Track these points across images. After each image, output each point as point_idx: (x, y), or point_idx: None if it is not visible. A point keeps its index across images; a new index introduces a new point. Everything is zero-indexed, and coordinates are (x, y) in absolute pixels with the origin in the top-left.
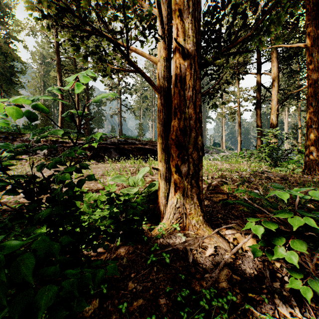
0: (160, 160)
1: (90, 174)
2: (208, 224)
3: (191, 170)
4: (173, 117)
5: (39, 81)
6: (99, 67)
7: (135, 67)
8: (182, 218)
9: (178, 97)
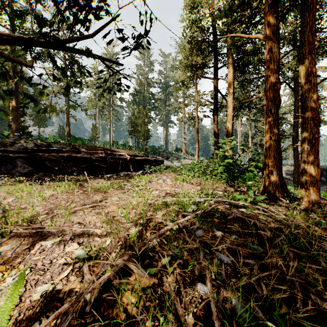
0: None
1: None
2: None
3: None
4: None
5: None
6: None
7: None
8: None
9: None
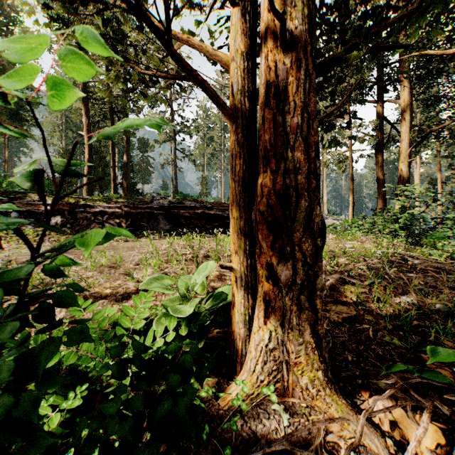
0: (235, 250)
1: (119, 262)
2: (335, 388)
3: (300, 275)
4: (261, 169)
5: (59, 116)
6: (121, 73)
7: (185, 67)
8: (280, 370)
9: (271, 128)
